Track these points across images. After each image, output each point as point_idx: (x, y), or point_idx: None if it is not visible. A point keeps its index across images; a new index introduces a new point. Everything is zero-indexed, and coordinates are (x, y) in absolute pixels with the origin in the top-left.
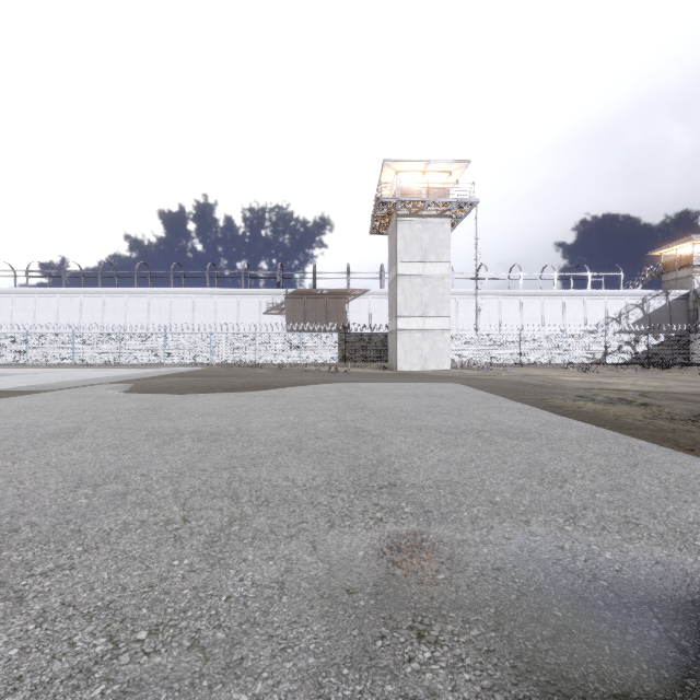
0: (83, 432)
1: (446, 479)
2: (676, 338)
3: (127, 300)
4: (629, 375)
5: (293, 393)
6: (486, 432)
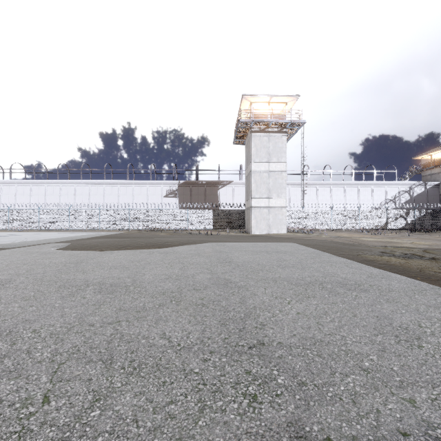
0: (11, 284)
1: (309, 336)
2: (433, 212)
3: (75, 188)
4: (405, 237)
5: (180, 250)
6: (327, 283)
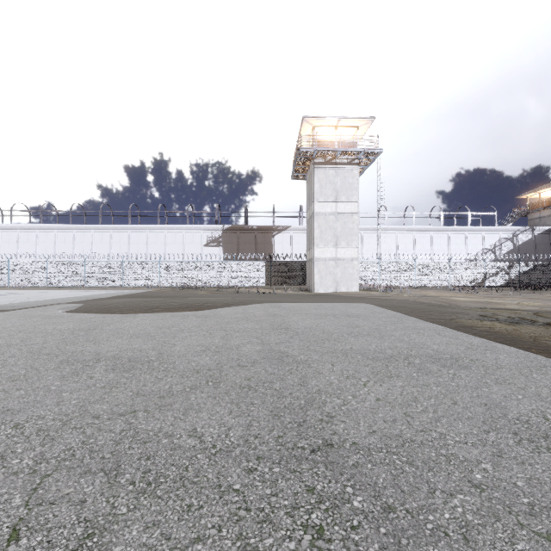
0: None
1: (395, 433)
2: (543, 265)
3: (93, 234)
4: (509, 296)
5: (223, 313)
6: (415, 358)
